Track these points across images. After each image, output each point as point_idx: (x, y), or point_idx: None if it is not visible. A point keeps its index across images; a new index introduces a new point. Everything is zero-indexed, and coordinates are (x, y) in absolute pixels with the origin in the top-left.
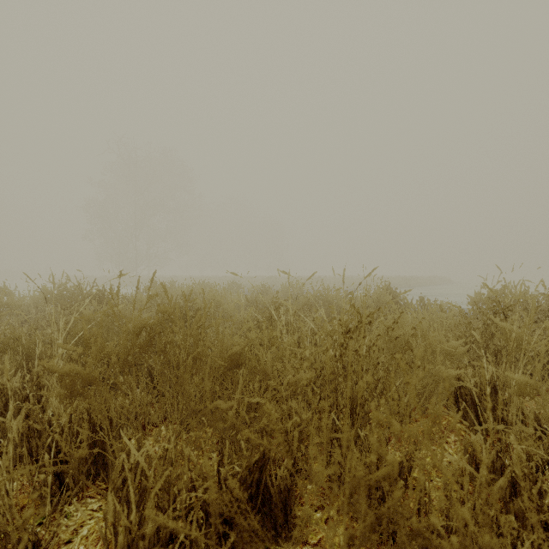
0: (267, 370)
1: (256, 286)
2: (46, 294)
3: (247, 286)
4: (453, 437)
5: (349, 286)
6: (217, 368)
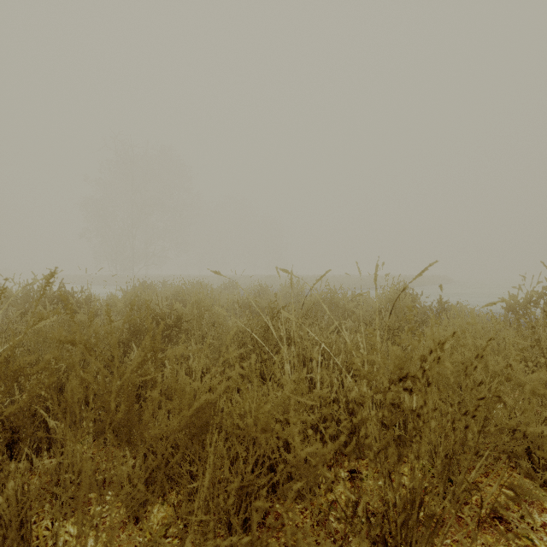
0: (257, 434)
1: (254, 285)
2: (9, 296)
3: (245, 286)
4: (538, 517)
5: (350, 286)
6: (170, 437)
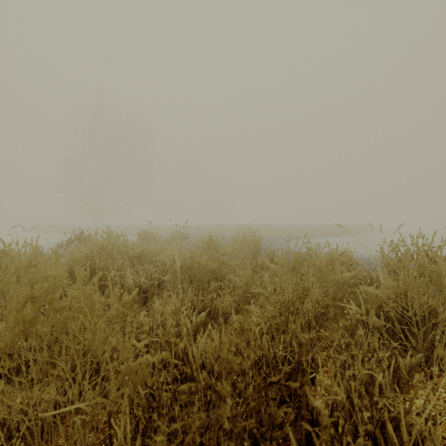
0: None
1: (203, 237)
2: None
3: (198, 234)
4: None
5: (292, 234)
6: None
